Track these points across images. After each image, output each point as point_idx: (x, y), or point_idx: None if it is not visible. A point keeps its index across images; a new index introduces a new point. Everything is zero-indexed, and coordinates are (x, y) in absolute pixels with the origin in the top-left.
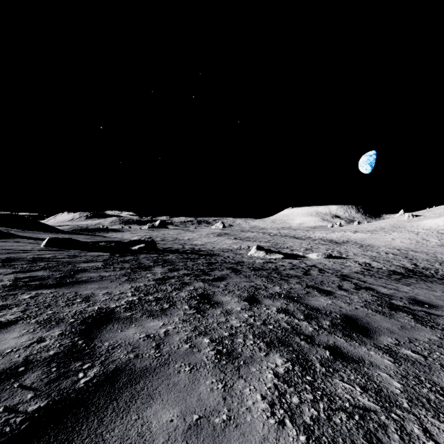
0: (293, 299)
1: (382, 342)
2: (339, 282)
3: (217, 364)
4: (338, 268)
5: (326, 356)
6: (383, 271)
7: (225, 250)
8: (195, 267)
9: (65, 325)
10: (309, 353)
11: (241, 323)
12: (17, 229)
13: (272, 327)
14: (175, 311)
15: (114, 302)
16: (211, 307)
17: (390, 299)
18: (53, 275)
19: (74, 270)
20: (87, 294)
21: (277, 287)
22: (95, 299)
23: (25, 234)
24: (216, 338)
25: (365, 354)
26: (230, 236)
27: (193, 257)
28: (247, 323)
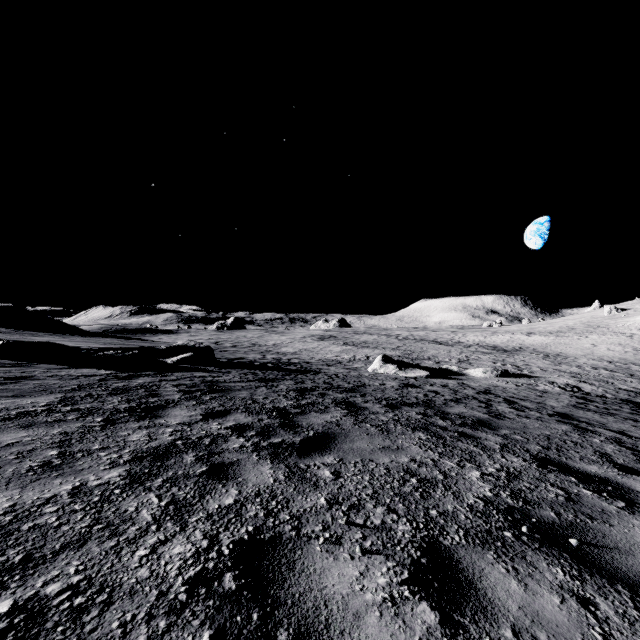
0: (567, 547)
1: None
2: (582, 437)
3: None
4: (535, 397)
5: None
6: (614, 402)
7: (330, 362)
8: (270, 402)
9: None
10: None
11: None
12: (12, 329)
13: None
14: None
15: None
16: None
17: None
18: None
19: None
20: None
21: (472, 472)
22: None
23: (8, 335)
24: None
25: None
26: (338, 341)
27: (274, 376)
28: None
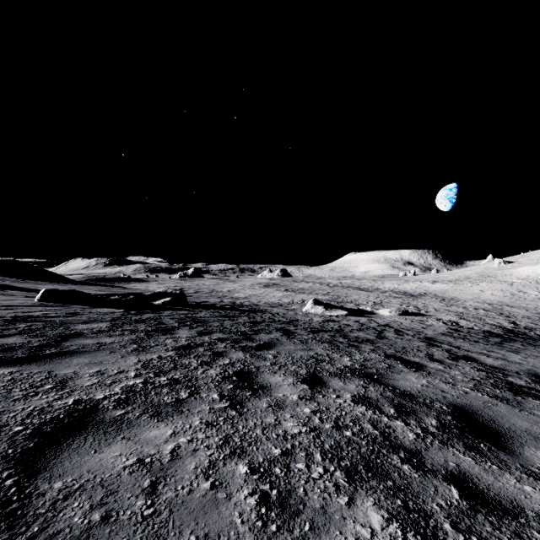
0: (371, 378)
1: (533, 461)
2: (426, 348)
3: (260, 535)
4: (419, 329)
5: (455, 502)
6: (476, 332)
7: (273, 304)
8: (235, 328)
9: (1, 439)
10: (423, 494)
11: (300, 427)
12: (16, 278)
13: (350, 433)
14: (196, 404)
15: (104, 390)
16: (253, 396)
17: (505, 375)
18: (29, 342)
19: (64, 334)
20: (66, 375)
21: (346, 358)
22: (75, 384)
23: (22, 284)
24: (259, 464)
25: (520, 493)
26: (280, 288)
27: (233, 314)
28: (310, 427)
